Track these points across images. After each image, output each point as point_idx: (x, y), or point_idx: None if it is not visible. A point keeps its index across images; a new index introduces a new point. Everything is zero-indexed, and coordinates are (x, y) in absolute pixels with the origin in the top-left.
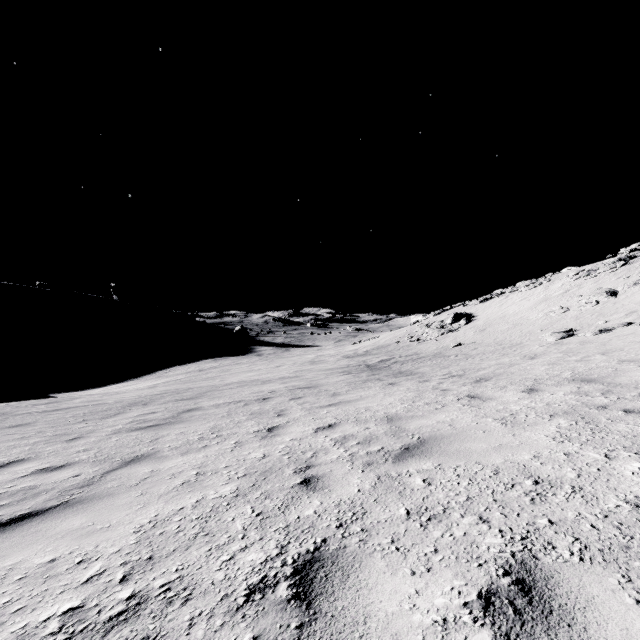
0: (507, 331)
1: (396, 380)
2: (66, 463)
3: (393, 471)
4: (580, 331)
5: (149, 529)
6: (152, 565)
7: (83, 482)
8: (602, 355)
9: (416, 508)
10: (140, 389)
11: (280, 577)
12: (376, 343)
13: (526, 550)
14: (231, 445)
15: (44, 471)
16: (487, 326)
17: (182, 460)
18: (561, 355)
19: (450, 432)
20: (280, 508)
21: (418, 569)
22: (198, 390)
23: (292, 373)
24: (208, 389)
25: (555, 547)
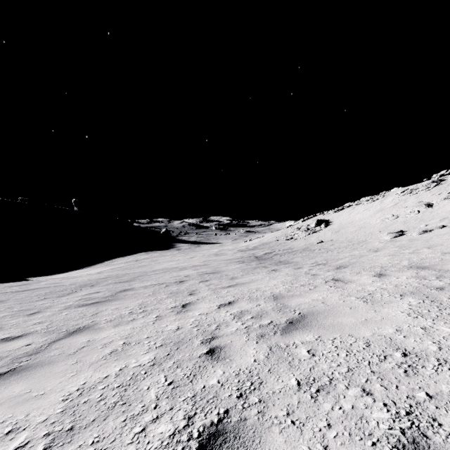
0: (355, 232)
1: (277, 267)
2: (23, 334)
3: (282, 342)
4: (408, 232)
5: (76, 397)
6: (71, 437)
7: (32, 350)
8: (428, 249)
9: (305, 378)
10: (90, 274)
11: None
12: (261, 241)
13: (414, 427)
14: (153, 318)
15: (4, 341)
16: (340, 229)
17: (114, 331)
18: (397, 249)
19: (324, 308)
20: (189, 377)
21: (315, 447)
22: (132, 275)
23: (202, 262)
24: (140, 274)
25: (441, 424)
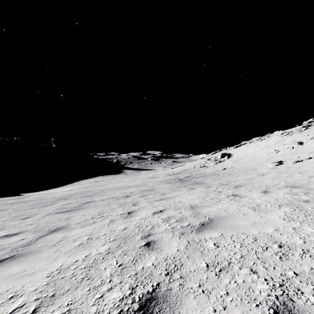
0: (248, 162)
1: (194, 186)
2: (19, 232)
3: (196, 238)
4: (285, 162)
5: (56, 274)
6: (53, 301)
7: (25, 243)
8: (299, 174)
9: (212, 262)
10: (64, 191)
11: (130, 311)
12: (183, 168)
13: (285, 294)
14: (108, 222)
15: (6, 236)
16: (238, 159)
17: (81, 230)
18: (277, 174)
19: (225, 215)
20: (132, 261)
21: (218, 307)
22: (93, 192)
23: (141, 183)
24: (98, 191)
25: (303, 292)
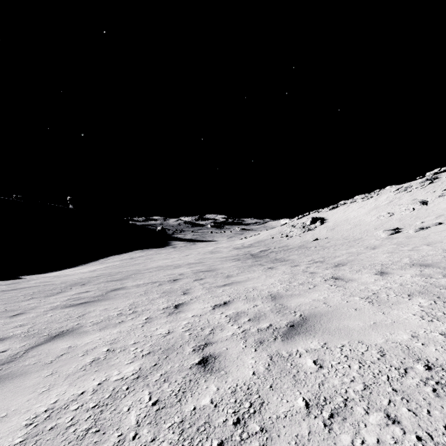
0: (350, 229)
1: (274, 265)
2: (0, 338)
3: (284, 350)
4: (404, 229)
5: (42, 421)
6: None
7: (6, 358)
8: (427, 246)
9: (314, 398)
10: (83, 272)
11: None
12: (257, 238)
13: None
14: (143, 321)
15: None
16: (335, 226)
17: (98, 336)
18: (395, 246)
19: (326, 310)
20: (177, 395)
21: None
22: (126, 273)
23: (197, 260)
24: (133, 272)
25: None
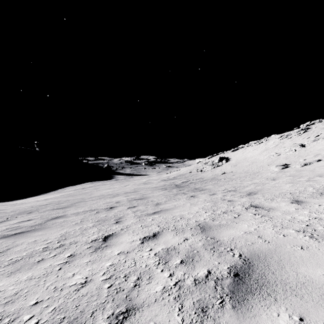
0: (249, 166)
1: (195, 194)
2: None
3: None
4: (291, 165)
5: None
6: None
7: None
8: (321, 177)
9: None
10: (38, 201)
11: None
12: (179, 173)
13: None
14: (63, 260)
15: None
16: (237, 163)
17: (2, 285)
18: (291, 177)
19: (267, 247)
20: None
21: None
22: (72, 201)
23: (132, 190)
24: (78, 201)
25: None
